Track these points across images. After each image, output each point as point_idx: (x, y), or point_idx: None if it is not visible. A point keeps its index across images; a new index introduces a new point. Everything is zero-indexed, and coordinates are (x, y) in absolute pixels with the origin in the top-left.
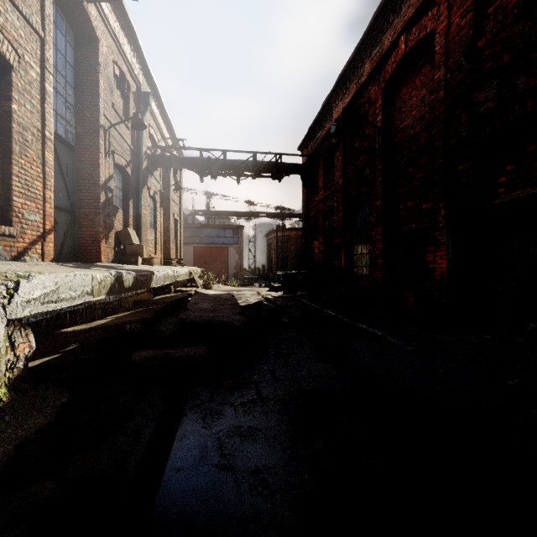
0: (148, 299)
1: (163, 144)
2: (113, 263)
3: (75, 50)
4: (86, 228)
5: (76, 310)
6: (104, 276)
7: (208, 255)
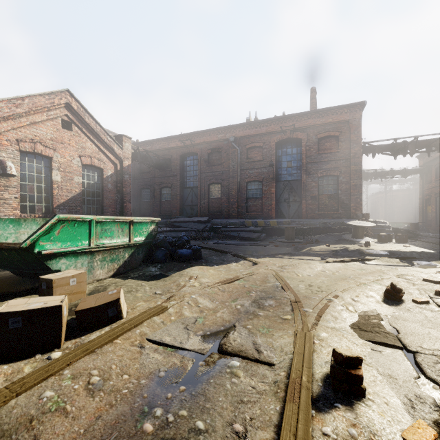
0: None
1: None
2: None
3: None
4: None
5: None
6: None
7: None
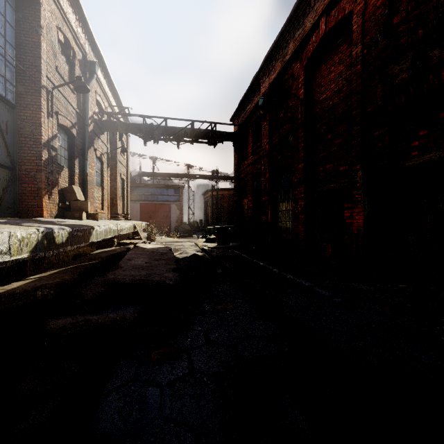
0: (89, 253)
1: (110, 111)
2: (57, 217)
3: (16, 12)
4: (28, 184)
5: (0, 269)
6: (27, 233)
7: (153, 211)
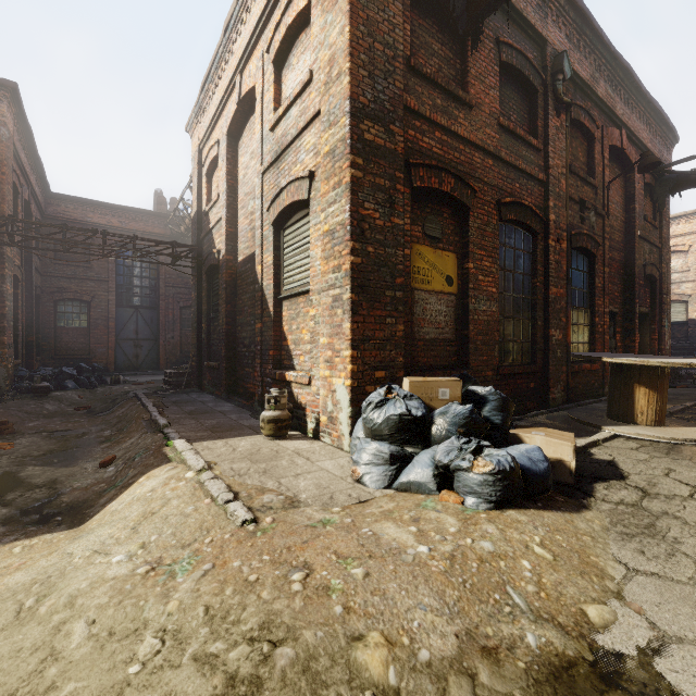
0: None
1: None
2: None
3: None
4: None
5: None
6: None
7: None
